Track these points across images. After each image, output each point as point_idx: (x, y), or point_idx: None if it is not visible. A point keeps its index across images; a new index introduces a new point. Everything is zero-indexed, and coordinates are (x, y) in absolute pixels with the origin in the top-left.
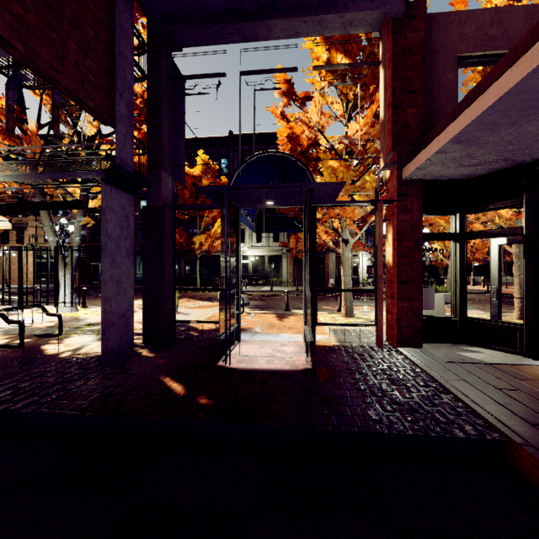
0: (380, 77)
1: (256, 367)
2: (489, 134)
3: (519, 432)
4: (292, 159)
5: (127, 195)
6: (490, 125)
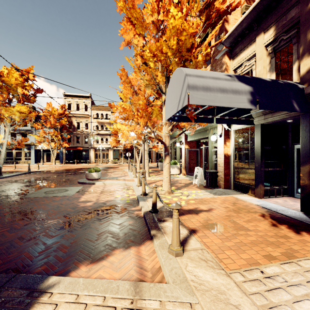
0: None
1: None
2: None
3: None
4: None
5: None
6: None
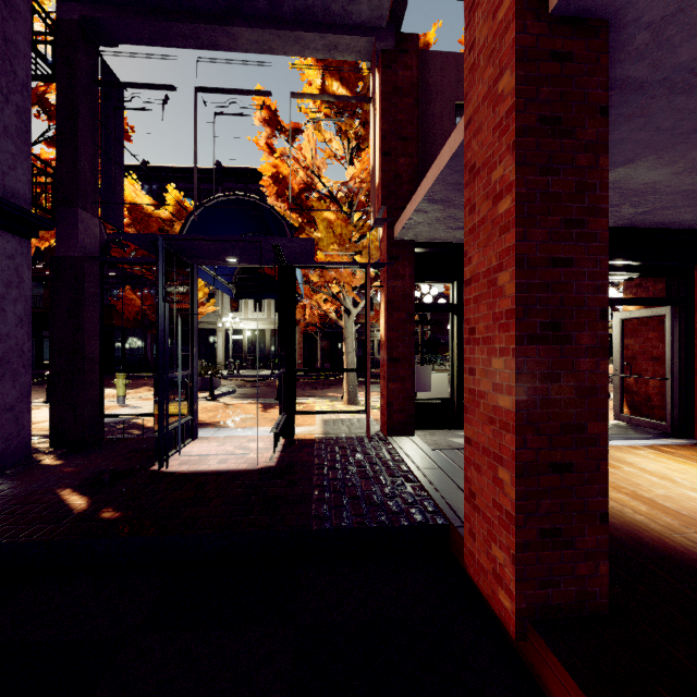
0: (371, 117)
1: (202, 469)
2: (461, 195)
3: (462, 514)
4: (266, 206)
5: (19, 240)
6: (457, 185)
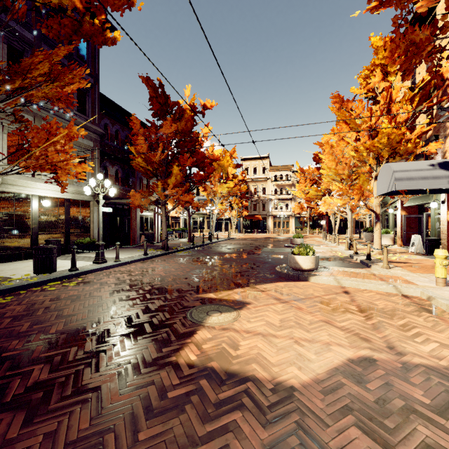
0: None
1: None
2: None
3: None
4: None
5: None
6: None
